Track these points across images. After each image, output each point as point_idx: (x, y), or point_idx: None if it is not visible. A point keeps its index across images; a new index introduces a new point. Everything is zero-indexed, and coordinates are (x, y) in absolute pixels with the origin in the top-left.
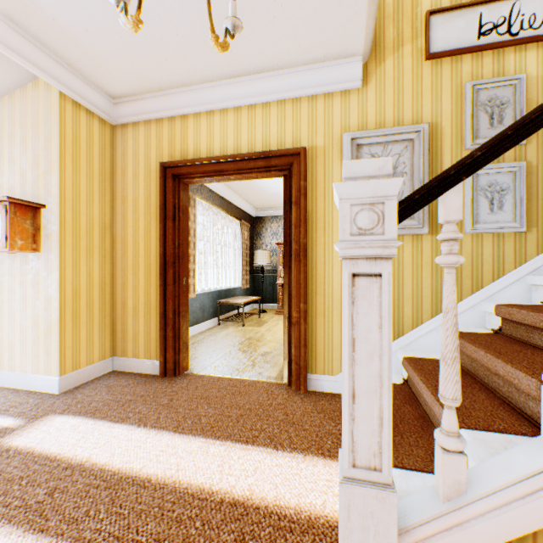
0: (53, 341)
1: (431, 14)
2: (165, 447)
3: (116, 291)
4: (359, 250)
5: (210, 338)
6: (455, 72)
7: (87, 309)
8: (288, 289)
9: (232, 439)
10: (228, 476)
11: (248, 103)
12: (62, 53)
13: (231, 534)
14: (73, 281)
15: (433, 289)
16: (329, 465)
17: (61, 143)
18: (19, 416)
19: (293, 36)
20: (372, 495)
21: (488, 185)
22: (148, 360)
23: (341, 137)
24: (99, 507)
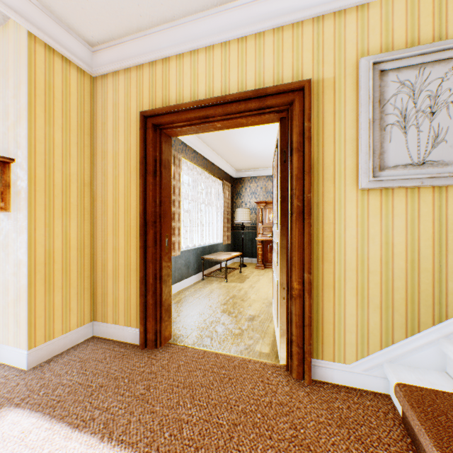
0: (21, 310)
1: None
2: None
3: (96, 252)
4: None
5: (194, 295)
6: None
7: (63, 272)
8: (285, 254)
9: None
10: None
11: (237, 34)
12: None
13: None
14: (45, 243)
15: None
16: None
17: (30, 90)
18: None
19: None
20: None
21: None
22: (128, 327)
23: (357, 63)
24: None
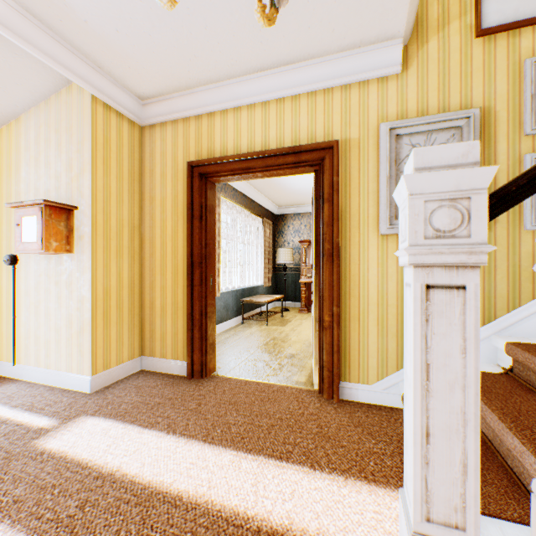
0: (85, 341)
1: None
2: (195, 459)
3: (144, 291)
4: (436, 257)
5: (235, 337)
6: (512, 48)
7: (117, 309)
8: (318, 291)
9: (265, 454)
10: (263, 499)
11: (276, 96)
12: (93, 56)
13: None
14: (104, 281)
15: (486, 293)
16: (375, 492)
17: (93, 146)
18: (53, 415)
19: (327, 20)
20: None
21: None
22: (175, 360)
23: (378, 127)
24: (130, 527)
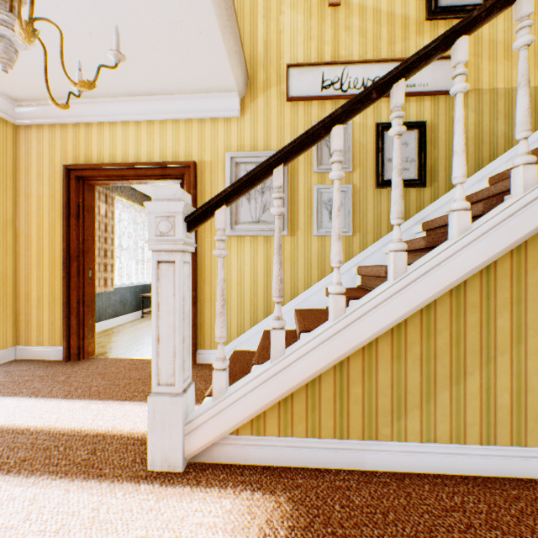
0: None
1: (290, 67)
2: (50, 408)
3: (20, 283)
4: (161, 246)
5: (129, 329)
6: (307, 113)
7: None
8: None
9: (114, 399)
10: (99, 421)
11: (147, 119)
12: None
13: (86, 450)
14: None
15: (292, 278)
16: None
17: None
18: None
19: (176, 72)
20: (169, 400)
21: (329, 200)
22: (53, 347)
23: (224, 155)
24: None
